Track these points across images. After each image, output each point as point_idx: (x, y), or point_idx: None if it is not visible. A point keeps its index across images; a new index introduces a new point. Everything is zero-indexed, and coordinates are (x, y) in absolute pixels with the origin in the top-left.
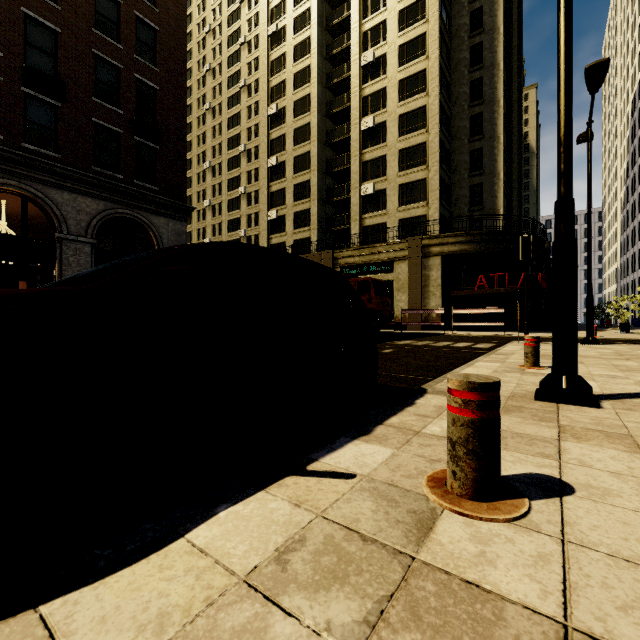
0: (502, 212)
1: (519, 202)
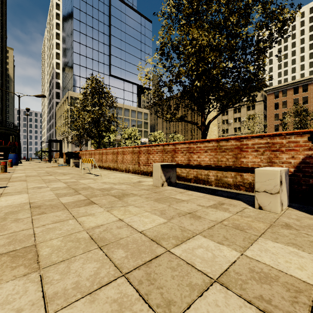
0: (0, 116)
1: (5, 107)
